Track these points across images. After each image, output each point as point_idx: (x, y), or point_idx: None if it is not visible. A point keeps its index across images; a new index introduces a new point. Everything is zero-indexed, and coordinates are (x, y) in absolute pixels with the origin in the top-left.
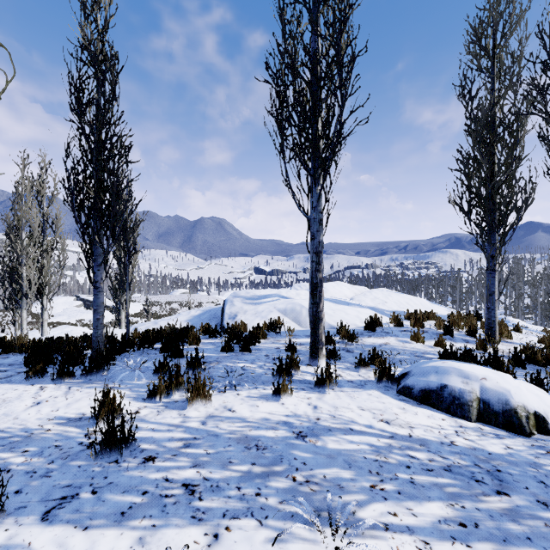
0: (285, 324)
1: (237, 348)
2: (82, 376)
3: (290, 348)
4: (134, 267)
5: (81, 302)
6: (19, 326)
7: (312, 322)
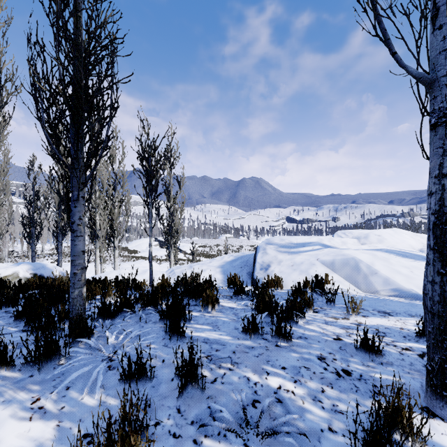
0: (335, 284)
1: (268, 328)
2: (26, 366)
3: (367, 347)
4: (181, 215)
5: (157, 243)
6: (103, 261)
7: (440, 316)
